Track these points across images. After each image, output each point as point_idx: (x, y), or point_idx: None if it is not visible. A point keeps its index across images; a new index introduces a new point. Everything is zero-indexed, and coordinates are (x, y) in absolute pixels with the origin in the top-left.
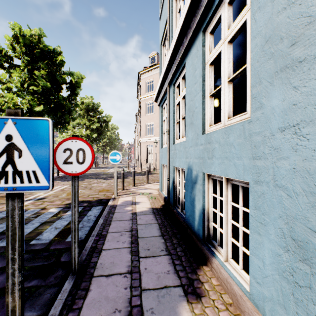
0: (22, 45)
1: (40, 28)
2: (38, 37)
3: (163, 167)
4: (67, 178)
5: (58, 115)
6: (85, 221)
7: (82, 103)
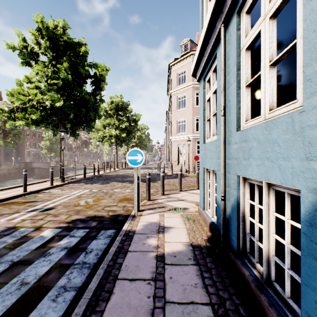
0: (46, 39)
1: (64, 19)
2: (63, 30)
3: (206, 173)
4: (92, 181)
5: (83, 113)
6: (75, 269)
7: (112, 103)
